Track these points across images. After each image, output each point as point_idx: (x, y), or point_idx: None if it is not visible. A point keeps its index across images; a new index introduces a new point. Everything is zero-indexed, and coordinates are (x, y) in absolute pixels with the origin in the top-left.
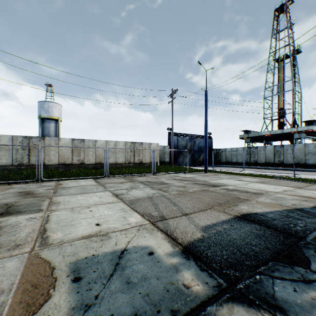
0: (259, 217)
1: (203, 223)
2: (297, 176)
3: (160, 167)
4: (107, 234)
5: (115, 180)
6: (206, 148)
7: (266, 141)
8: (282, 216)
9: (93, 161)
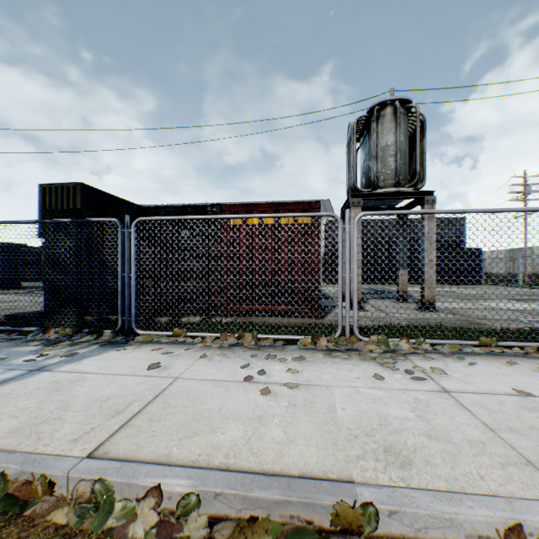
0: None
1: None
2: None
3: None
4: None
5: None
6: None
7: None
8: None
9: None
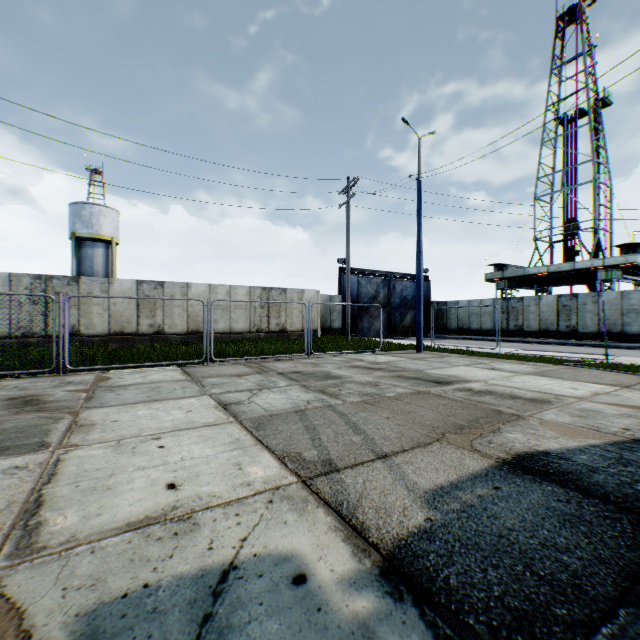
0: (558, 465)
1: (427, 481)
2: (611, 358)
3: (323, 339)
4: (192, 515)
5: (227, 369)
6: (419, 300)
7: (540, 287)
8: (610, 460)
9: (183, 327)
